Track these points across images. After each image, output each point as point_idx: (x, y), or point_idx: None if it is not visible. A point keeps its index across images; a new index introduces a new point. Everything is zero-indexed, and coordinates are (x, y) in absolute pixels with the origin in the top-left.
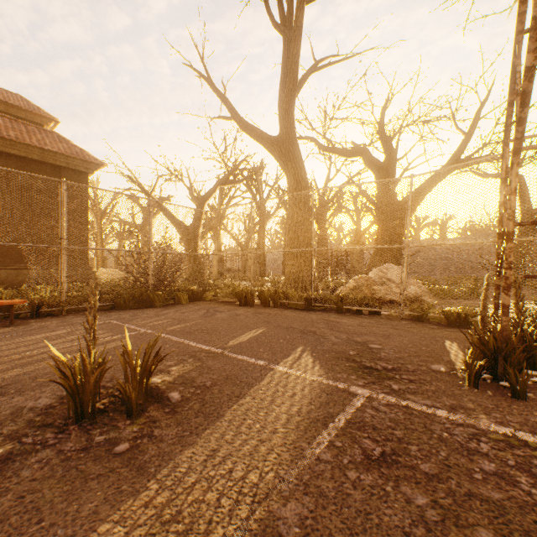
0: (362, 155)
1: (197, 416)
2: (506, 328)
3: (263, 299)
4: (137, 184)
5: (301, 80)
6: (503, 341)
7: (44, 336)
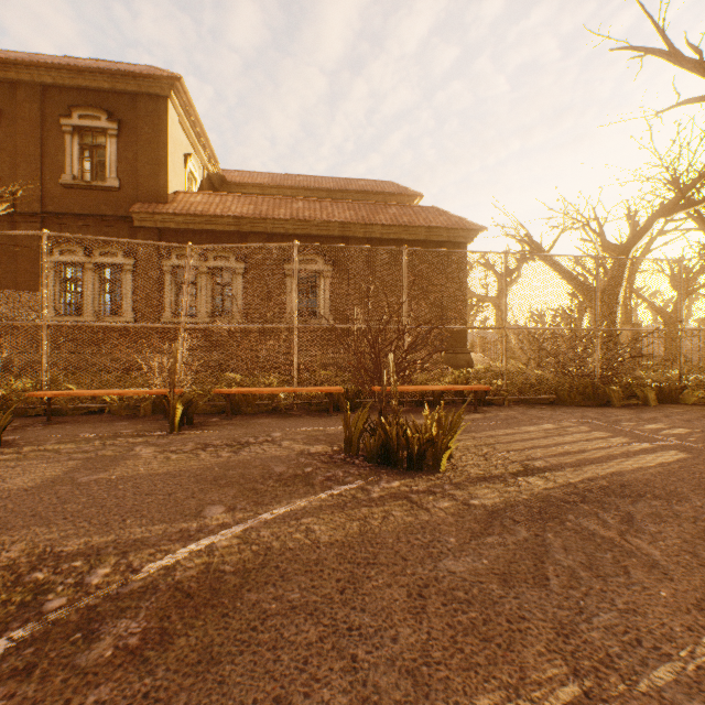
0: None
1: None
2: None
3: None
4: (534, 243)
5: None
6: None
7: (536, 428)
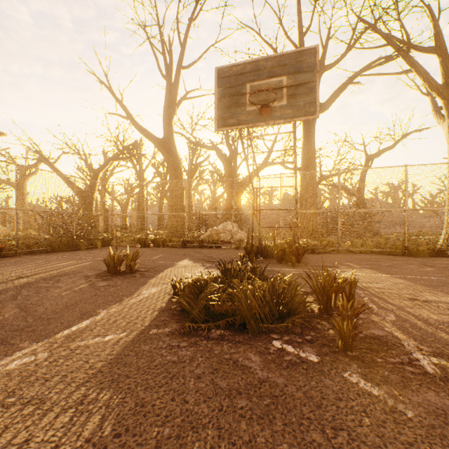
0: (216, 151)
1: (156, 272)
2: (252, 243)
3: (156, 243)
4: (44, 156)
5: (178, 105)
6: (252, 247)
7: (34, 263)
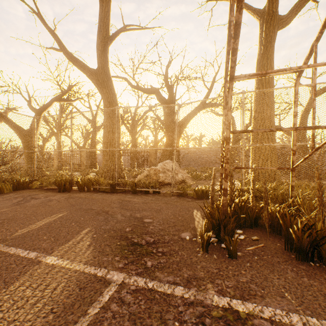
0: (156, 94)
1: None
2: (225, 205)
3: (79, 186)
4: None
5: (114, 34)
6: (223, 214)
7: None
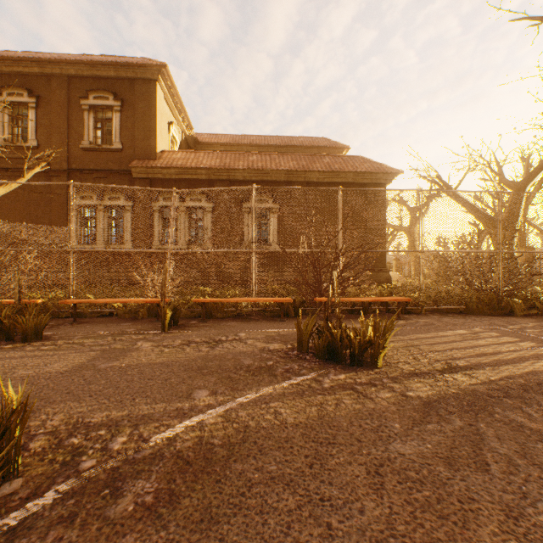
0: None
1: None
2: None
3: None
4: (443, 182)
5: None
6: None
7: (452, 333)
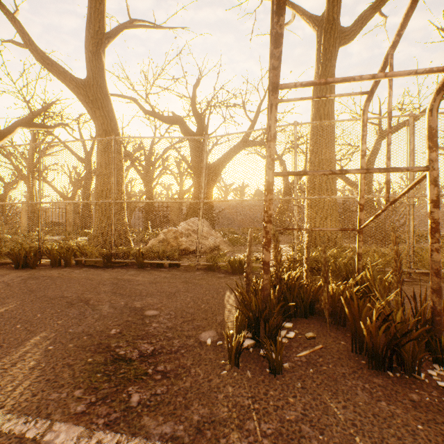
0: (180, 124)
1: None
2: (267, 287)
3: (52, 259)
4: None
5: (113, 30)
6: (264, 302)
7: None
